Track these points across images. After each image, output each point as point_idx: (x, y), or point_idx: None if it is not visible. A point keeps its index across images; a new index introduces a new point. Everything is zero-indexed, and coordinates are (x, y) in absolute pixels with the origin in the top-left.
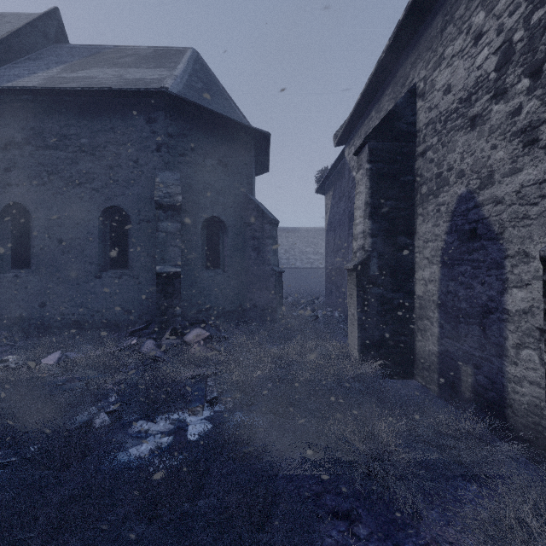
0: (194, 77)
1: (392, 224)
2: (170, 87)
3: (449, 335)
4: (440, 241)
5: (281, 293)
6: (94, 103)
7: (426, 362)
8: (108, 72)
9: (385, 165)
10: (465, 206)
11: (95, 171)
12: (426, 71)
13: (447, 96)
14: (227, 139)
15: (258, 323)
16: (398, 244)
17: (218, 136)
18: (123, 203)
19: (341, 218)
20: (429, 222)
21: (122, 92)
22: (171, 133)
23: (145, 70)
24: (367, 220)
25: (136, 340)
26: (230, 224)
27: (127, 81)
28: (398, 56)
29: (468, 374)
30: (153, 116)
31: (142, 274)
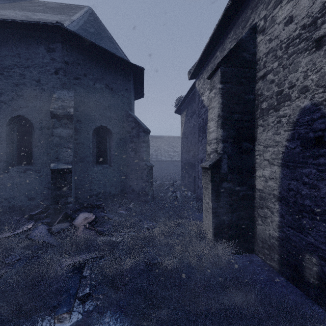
0: (88, 24)
1: (238, 133)
2: (66, 26)
3: (290, 225)
4: (281, 147)
5: (152, 180)
6: (2, 33)
7: (266, 242)
8: (19, 13)
9: (233, 85)
10: (309, 116)
11: (3, 87)
12: (266, 10)
13: (289, 26)
14: (112, 70)
15: (135, 203)
16: (243, 148)
17: (106, 67)
18: (27, 113)
19: (192, 129)
20: (269, 131)
21: (24, 24)
22: (67, 61)
23: (49, 14)
24: (219, 129)
25: (32, 225)
26: (115, 132)
27: (32, 19)
28: (240, 5)
29: (313, 263)
30: (52, 47)
31: (43, 169)
